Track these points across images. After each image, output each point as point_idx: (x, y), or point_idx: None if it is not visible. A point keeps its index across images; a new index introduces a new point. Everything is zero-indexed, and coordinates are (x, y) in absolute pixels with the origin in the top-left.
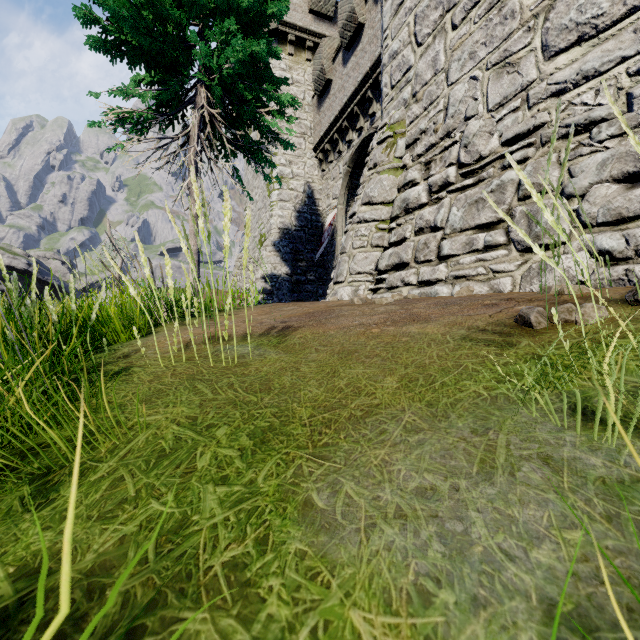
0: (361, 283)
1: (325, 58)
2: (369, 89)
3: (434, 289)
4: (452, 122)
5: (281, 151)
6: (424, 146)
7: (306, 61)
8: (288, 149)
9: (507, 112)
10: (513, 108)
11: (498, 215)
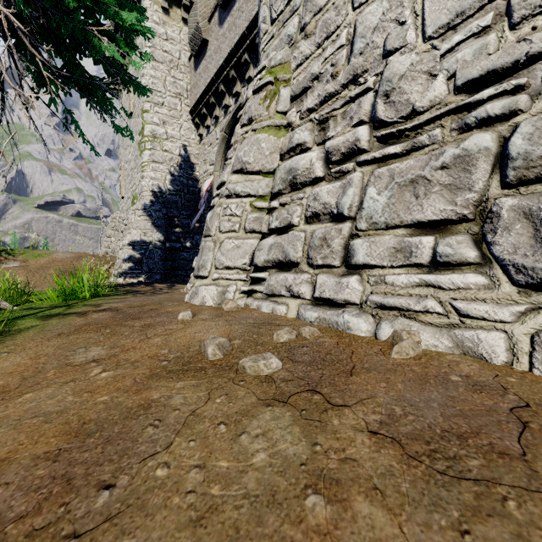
0: (230, 282)
1: (201, 16)
2: (246, 51)
3: (343, 319)
4: (361, 60)
5: (154, 109)
6: (317, 97)
7: (182, 19)
8: (140, 93)
9: (464, 37)
10: (476, 29)
11: (459, 209)
